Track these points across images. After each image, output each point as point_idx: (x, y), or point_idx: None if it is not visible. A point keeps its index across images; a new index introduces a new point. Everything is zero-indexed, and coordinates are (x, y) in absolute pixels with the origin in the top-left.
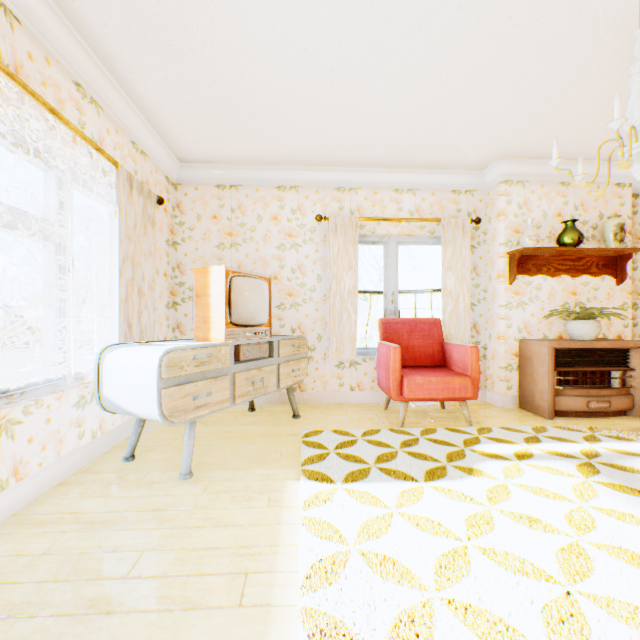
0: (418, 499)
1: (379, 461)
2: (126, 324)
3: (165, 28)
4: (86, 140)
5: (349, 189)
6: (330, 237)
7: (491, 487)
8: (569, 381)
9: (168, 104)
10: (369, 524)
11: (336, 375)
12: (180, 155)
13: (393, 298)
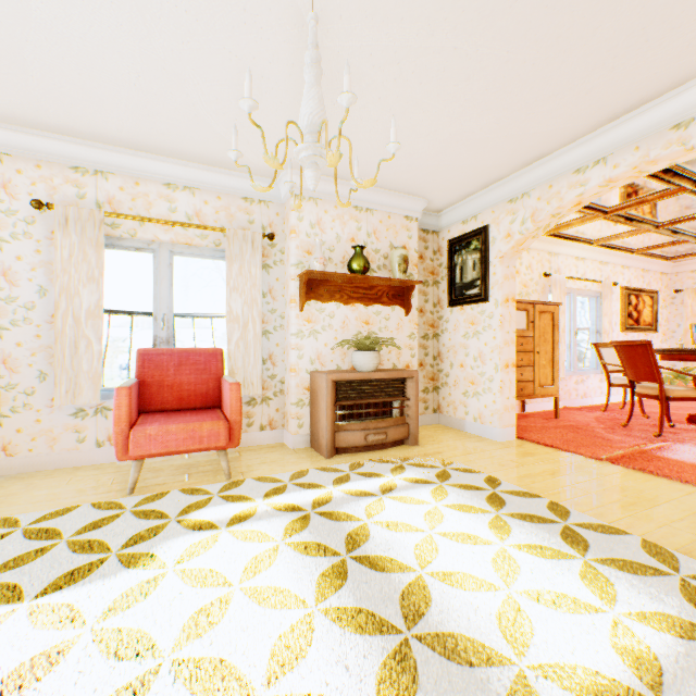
0: None
1: (6, 569)
2: None
3: None
4: None
5: (95, 172)
6: (57, 233)
7: (143, 583)
8: (354, 414)
9: None
10: None
11: (73, 427)
12: None
13: (167, 322)
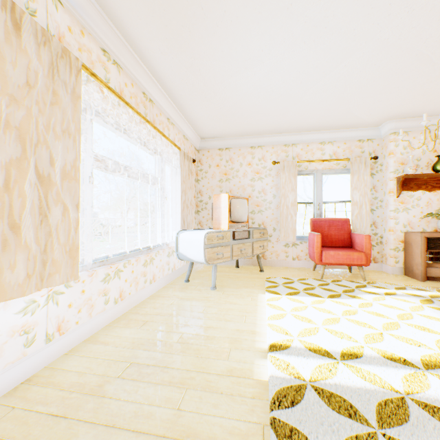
0: (322, 304)
1: (305, 290)
2: (182, 221)
3: (205, 92)
4: (172, 143)
5: (291, 145)
6: (280, 173)
7: (363, 303)
8: (439, 258)
9: (200, 117)
10: (296, 308)
11: (284, 251)
12: (201, 136)
13: (319, 206)
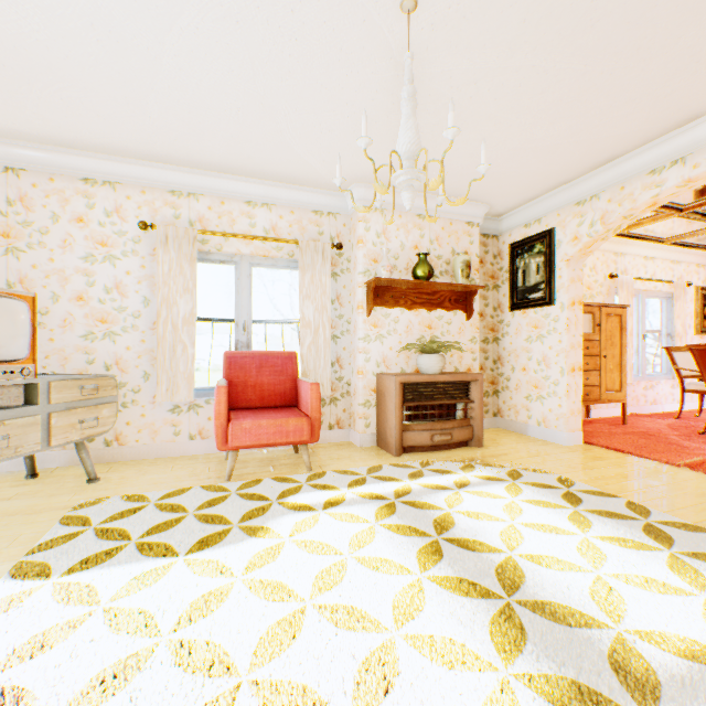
0: (158, 582)
1: (153, 533)
2: None
3: None
4: None
5: (188, 194)
6: (159, 250)
7: (267, 549)
8: (420, 415)
9: None
10: (43, 637)
11: (170, 422)
12: None
13: (247, 328)
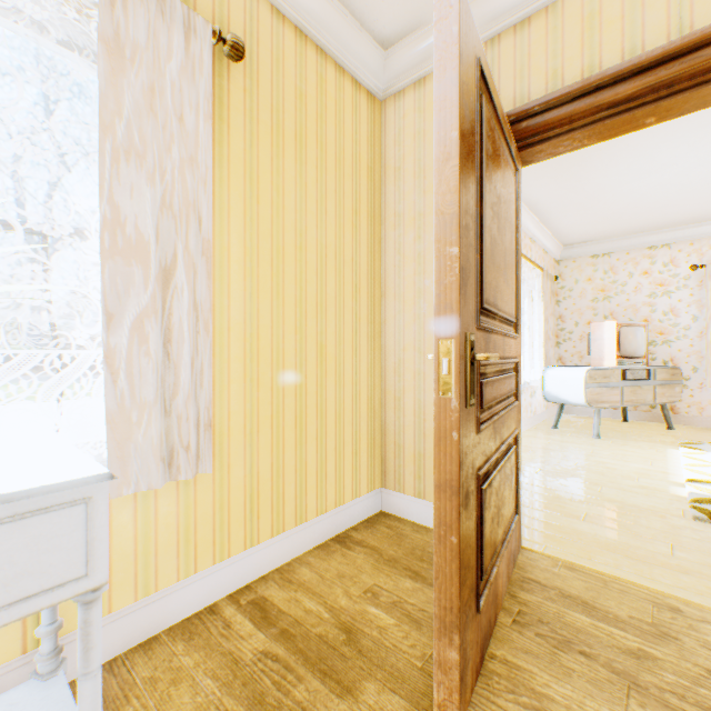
0: None
1: None
2: (544, 356)
3: (584, 204)
4: (536, 266)
5: None
6: (706, 282)
7: None
8: None
9: (569, 225)
10: None
11: None
12: (564, 243)
13: None
